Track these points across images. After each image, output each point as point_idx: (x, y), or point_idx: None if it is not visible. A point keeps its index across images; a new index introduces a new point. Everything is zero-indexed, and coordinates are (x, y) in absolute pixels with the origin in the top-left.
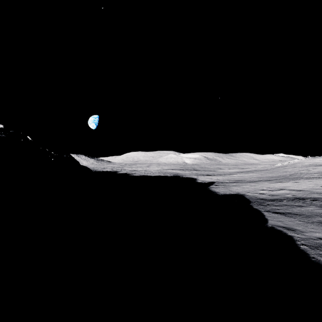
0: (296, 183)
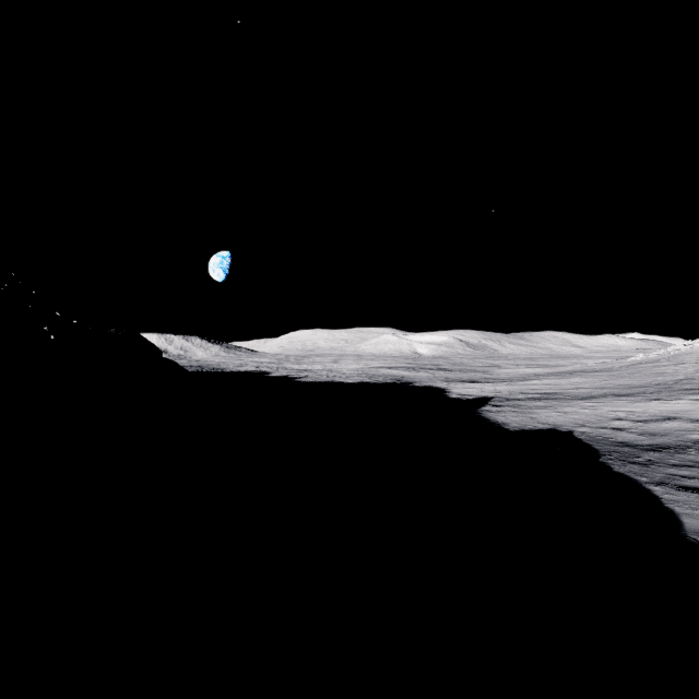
0: None
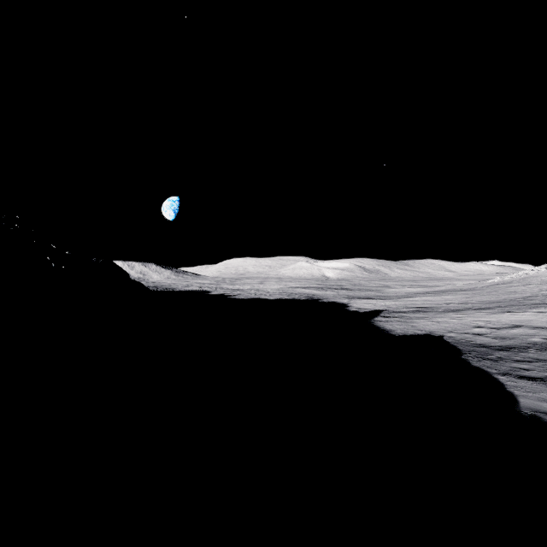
0: (542, 314)
